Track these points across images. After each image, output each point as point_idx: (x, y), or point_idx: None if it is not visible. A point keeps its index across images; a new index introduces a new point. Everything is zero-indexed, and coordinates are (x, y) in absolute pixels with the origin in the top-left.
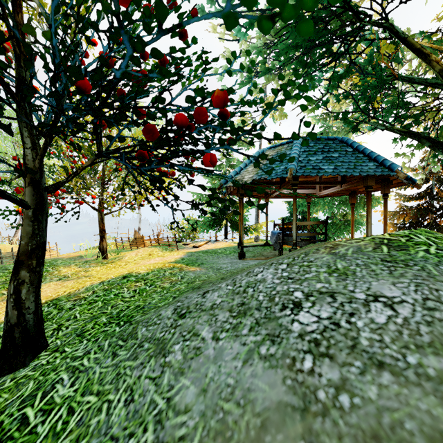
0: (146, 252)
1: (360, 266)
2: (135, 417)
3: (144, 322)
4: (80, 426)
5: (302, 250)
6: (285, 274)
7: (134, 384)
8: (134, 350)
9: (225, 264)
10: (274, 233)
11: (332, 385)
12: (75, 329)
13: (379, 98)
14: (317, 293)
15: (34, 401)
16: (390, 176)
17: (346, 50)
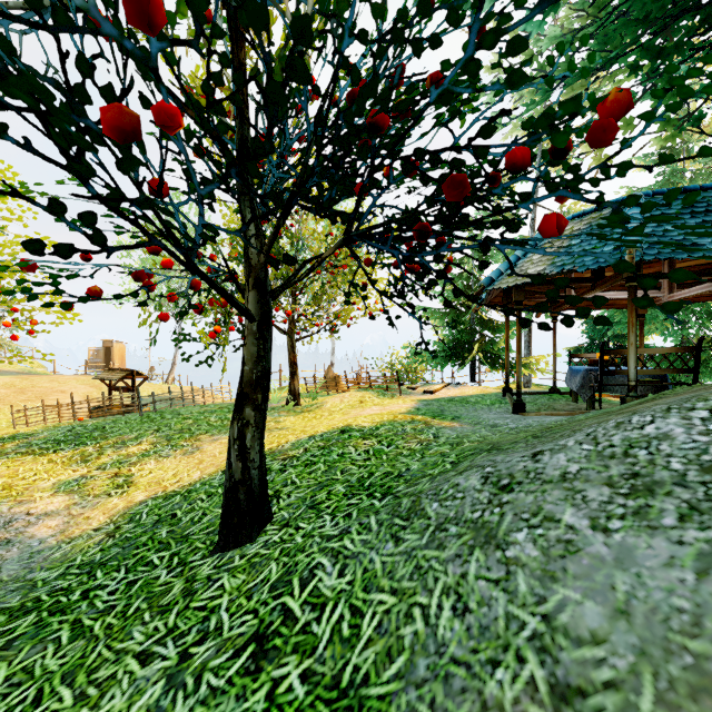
0: (355, 398)
1: None
2: (486, 635)
3: (430, 494)
4: (384, 635)
5: (708, 389)
6: None
7: (458, 585)
8: (432, 534)
9: (499, 420)
10: (575, 371)
11: None
12: (301, 498)
13: None
14: None
15: (292, 589)
16: None
17: None
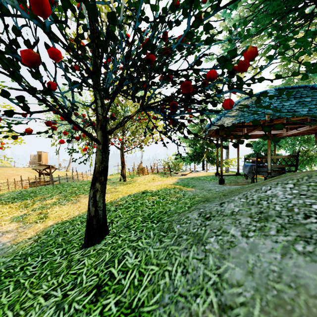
0: (150, 178)
1: None
2: (194, 283)
3: (176, 221)
4: (152, 284)
5: (296, 175)
6: (295, 191)
7: (185, 261)
8: (176, 239)
9: (212, 187)
10: (246, 165)
11: None
12: (122, 223)
13: None
14: None
15: (114, 264)
16: None
17: None
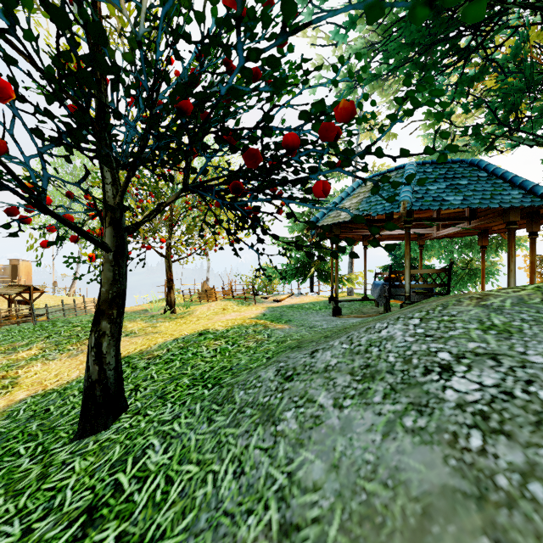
0: (219, 307)
1: (528, 321)
2: (250, 491)
3: (240, 384)
4: (184, 498)
5: (432, 302)
6: (420, 331)
7: (242, 454)
8: (234, 416)
9: (318, 322)
10: (377, 285)
11: (516, 470)
12: (154, 390)
13: (523, 105)
14: (471, 355)
15: (126, 467)
16: (539, 209)
17: (480, 43)
